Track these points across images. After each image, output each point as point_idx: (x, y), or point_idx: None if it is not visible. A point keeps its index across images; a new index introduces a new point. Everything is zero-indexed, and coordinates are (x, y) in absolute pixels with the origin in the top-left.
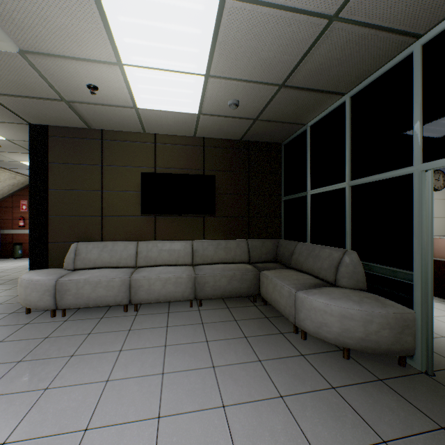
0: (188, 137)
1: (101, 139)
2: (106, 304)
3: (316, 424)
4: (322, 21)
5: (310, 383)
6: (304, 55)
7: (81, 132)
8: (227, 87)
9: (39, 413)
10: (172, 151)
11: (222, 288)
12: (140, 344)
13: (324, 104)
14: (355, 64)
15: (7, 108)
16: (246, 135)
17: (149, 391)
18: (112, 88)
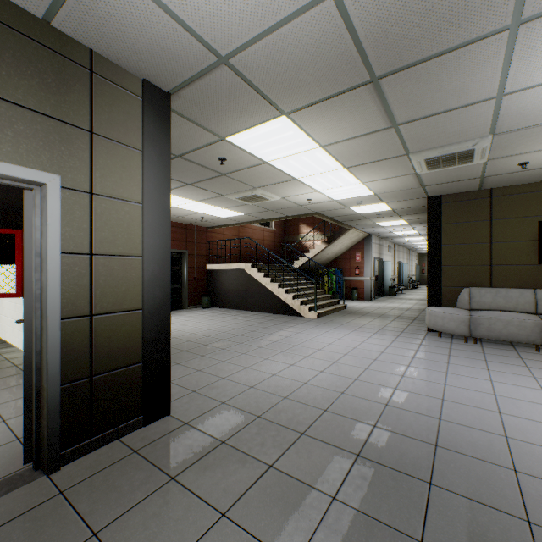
0: None
1: (489, 197)
2: (516, 340)
3: None
4: None
5: None
6: None
7: (469, 195)
8: None
9: None
10: None
11: None
12: None
13: None
14: None
15: (424, 191)
16: None
17: None
18: None
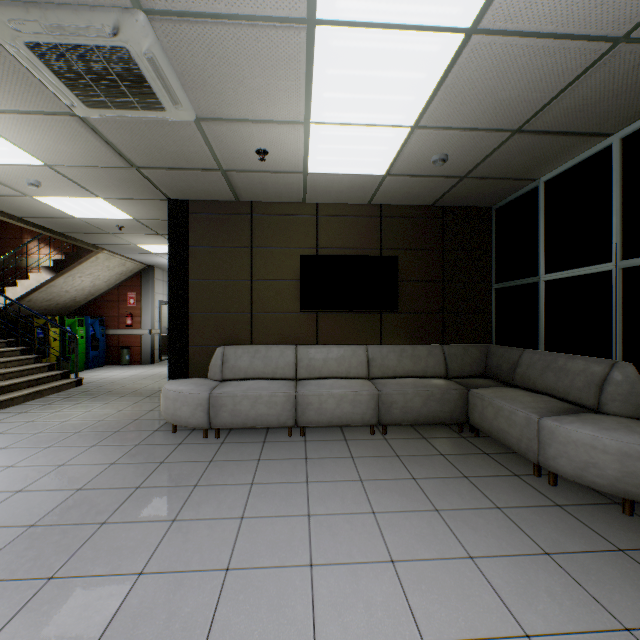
0: (359, 205)
1: (250, 214)
2: (266, 425)
3: (610, 591)
4: (602, 46)
5: (583, 541)
6: (562, 90)
7: (226, 206)
8: (436, 139)
9: (249, 542)
10: (338, 226)
11: (414, 410)
12: (328, 476)
13: (574, 151)
14: (639, 94)
15: (152, 182)
16: (442, 199)
17: (366, 531)
18: (285, 151)
